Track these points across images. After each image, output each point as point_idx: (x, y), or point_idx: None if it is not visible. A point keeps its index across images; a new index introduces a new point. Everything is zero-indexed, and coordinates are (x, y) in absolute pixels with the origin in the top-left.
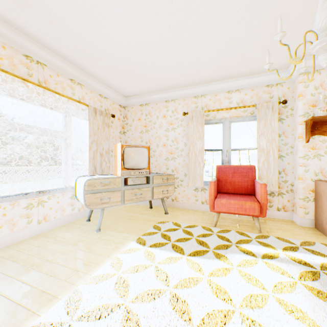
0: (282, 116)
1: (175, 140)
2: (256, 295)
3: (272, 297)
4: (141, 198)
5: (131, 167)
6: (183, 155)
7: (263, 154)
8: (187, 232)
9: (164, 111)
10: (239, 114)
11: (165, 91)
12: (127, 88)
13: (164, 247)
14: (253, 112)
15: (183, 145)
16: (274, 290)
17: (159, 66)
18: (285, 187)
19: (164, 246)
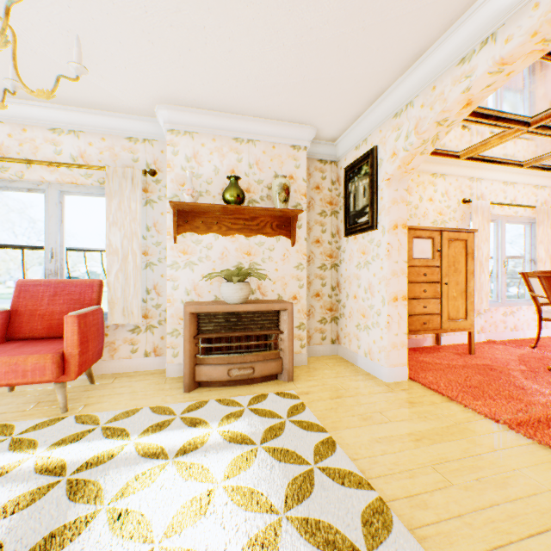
0: (154, 196)
1: None
2: None
3: None
4: None
5: None
6: None
7: (118, 258)
8: None
9: None
10: (78, 180)
11: None
12: None
13: None
14: (105, 180)
15: None
16: None
17: None
18: (159, 316)
19: None
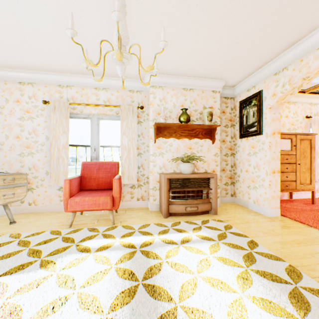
0: (141, 119)
1: (34, 132)
2: (59, 299)
3: (77, 294)
4: None
5: None
6: (44, 150)
7: (126, 151)
8: (26, 243)
9: (17, 94)
10: (107, 112)
11: (17, 69)
12: None
13: None
14: (119, 112)
15: (44, 139)
16: (85, 284)
17: None
18: (143, 180)
19: None
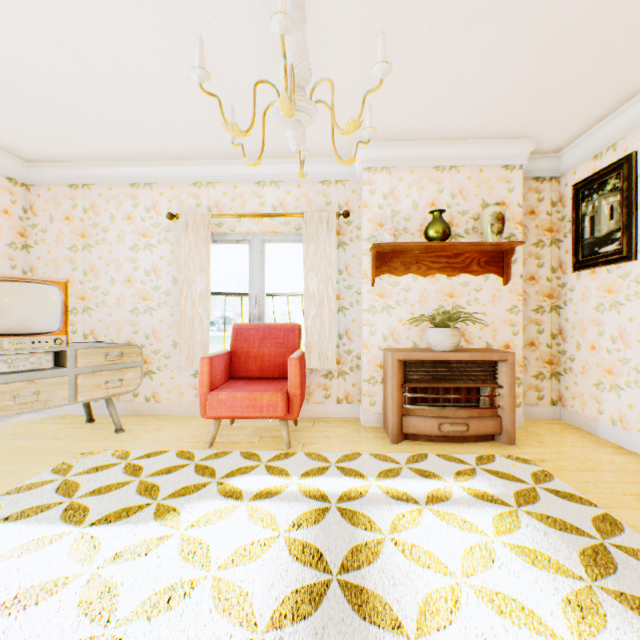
0: (345, 238)
1: (154, 271)
2: (180, 584)
3: (211, 580)
4: (36, 403)
5: (2, 331)
6: (170, 303)
7: (314, 303)
8: (136, 469)
9: (128, 205)
10: (278, 228)
11: (128, 162)
12: (23, 139)
13: (47, 514)
14: (301, 226)
15: (170, 283)
16: (229, 563)
17: (86, 100)
18: (350, 362)
19: (46, 513)
